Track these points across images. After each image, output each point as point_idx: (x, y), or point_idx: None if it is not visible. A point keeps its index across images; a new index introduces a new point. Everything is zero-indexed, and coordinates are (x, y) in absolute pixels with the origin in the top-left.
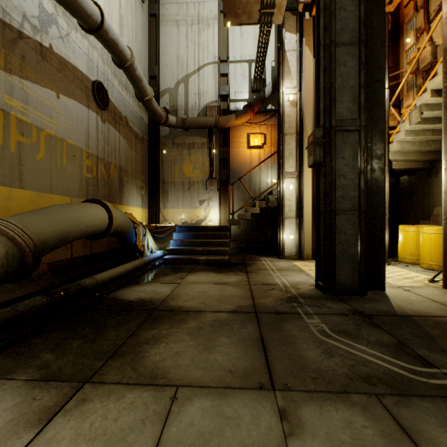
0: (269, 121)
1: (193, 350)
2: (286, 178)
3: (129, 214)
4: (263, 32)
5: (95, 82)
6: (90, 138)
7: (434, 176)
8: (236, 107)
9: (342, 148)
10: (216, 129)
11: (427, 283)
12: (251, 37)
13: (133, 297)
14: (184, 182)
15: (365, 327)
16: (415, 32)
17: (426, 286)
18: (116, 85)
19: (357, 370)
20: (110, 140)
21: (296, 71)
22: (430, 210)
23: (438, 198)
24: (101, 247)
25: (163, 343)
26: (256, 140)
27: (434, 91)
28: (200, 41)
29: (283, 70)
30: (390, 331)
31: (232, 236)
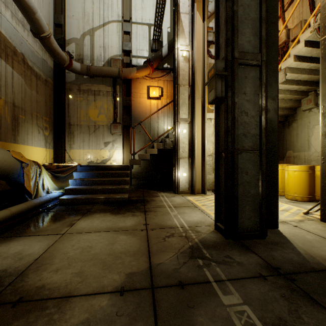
0: (166, 77)
1: None
2: (180, 123)
3: (16, 153)
4: None
5: None
6: None
7: (287, 127)
8: (137, 62)
9: (244, 83)
10: (120, 80)
11: (304, 215)
12: (150, 4)
13: None
14: (89, 125)
15: (301, 304)
16: None
17: (305, 219)
18: (8, 17)
19: None
20: None
21: (189, 32)
22: (284, 153)
23: (290, 143)
24: None
25: None
26: (155, 92)
27: (296, 57)
28: None
29: (178, 29)
30: None
31: (134, 174)
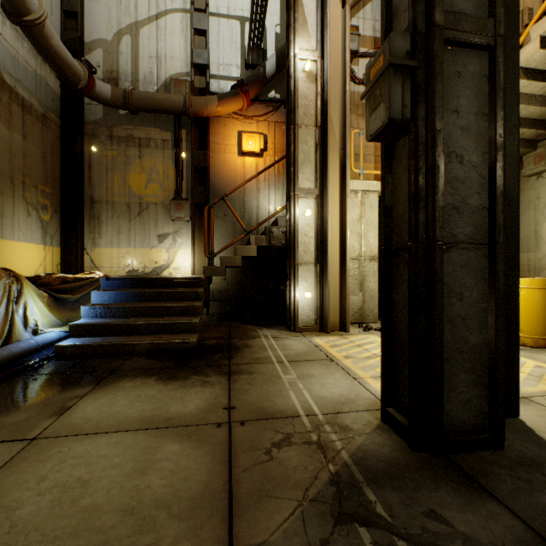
0: (272, 116)
1: None
2: (299, 198)
3: None
4: None
5: None
6: None
7: None
8: (220, 87)
9: (455, 87)
10: (188, 119)
11: None
12: None
13: None
14: (130, 203)
15: None
16: None
17: None
18: None
19: None
20: None
21: (316, 25)
22: None
23: None
24: None
25: None
26: (252, 143)
27: (521, 70)
28: None
29: (296, 18)
30: None
31: (215, 293)
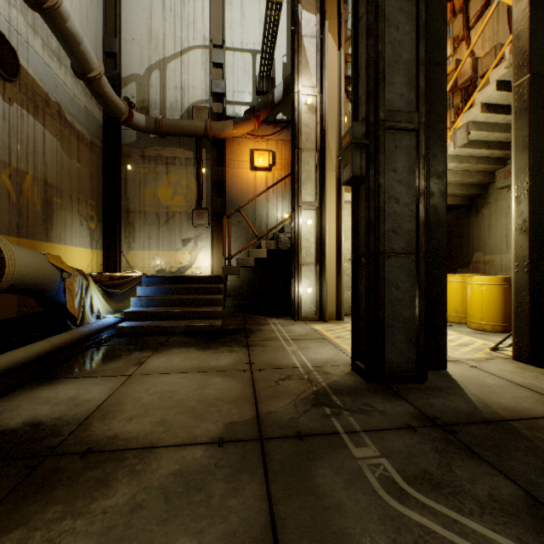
0: (280, 135)
1: None
2: (302, 210)
3: (54, 257)
4: (272, 4)
5: None
6: None
7: (474, 215)
8: (235, 112)
9: (393, 155)
10: (207, 140)
11: (490, 352)
12: (255, 19)
13: (17, 420)
14: (159, 213)
15: (456, 458)
16: (453, 41)
17: (491, 357)
18: (38, 48)
19: None
20: (24, 134)
21: (316, 65)
22: (469, 256)
23: (478, 241)
24: (3, 312)
25: None
26: (262, 159)
27: (484, 106)
28: (184, 13)
29: (299, 61)
30: (498, 465)
31: (230, 289)
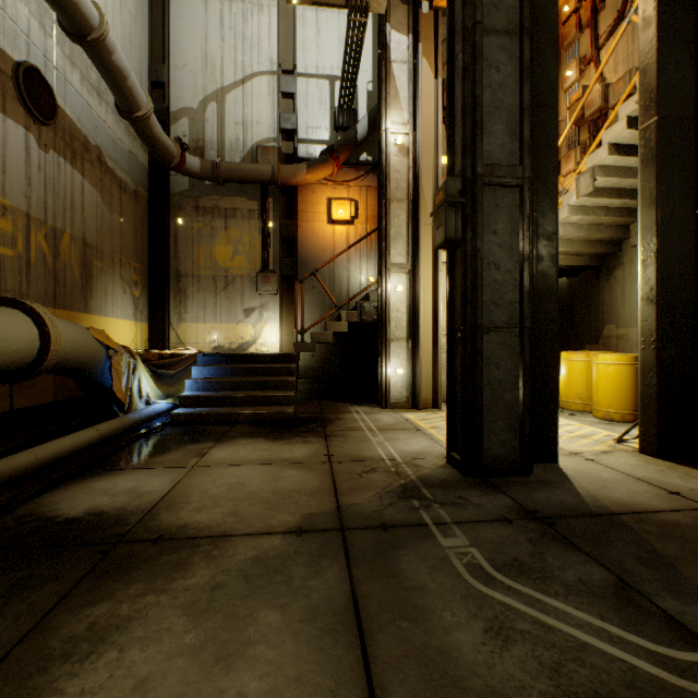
0: (364, 180)
1: (186, 666)
2: (391, 273)
3: (98, 331)
4: (354, 24)
5: (21, 63)
6: (9, 176)
7: (605, 278)
8: (309, 152)
9: (494, 215)
10: (275, 187)
11: (614, 444)
12: (333, 37)
13: (78, 510)
14: (216, 276)
15: (550, 548)
16: (579, 62)
17: (614, 449)
18: (76, 83)
19: (569, 681)
20: (61, 186)
21: (408, 97)
22: (599, 329)
23: (610, 311)
24: (38, 396)
25: (110, 650)
26: (343, 211)
27: (612, 146)
28: (246, 32)
29: (388, 92)
30: (595, 554)
31: (303, 370)
